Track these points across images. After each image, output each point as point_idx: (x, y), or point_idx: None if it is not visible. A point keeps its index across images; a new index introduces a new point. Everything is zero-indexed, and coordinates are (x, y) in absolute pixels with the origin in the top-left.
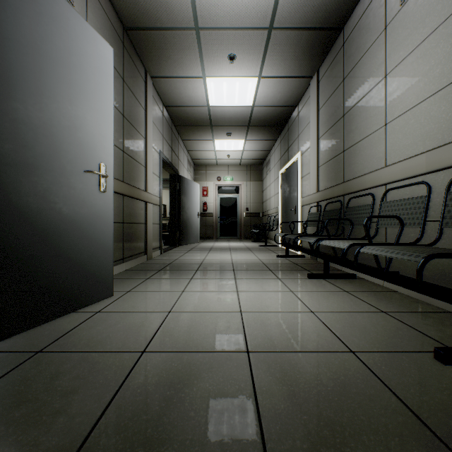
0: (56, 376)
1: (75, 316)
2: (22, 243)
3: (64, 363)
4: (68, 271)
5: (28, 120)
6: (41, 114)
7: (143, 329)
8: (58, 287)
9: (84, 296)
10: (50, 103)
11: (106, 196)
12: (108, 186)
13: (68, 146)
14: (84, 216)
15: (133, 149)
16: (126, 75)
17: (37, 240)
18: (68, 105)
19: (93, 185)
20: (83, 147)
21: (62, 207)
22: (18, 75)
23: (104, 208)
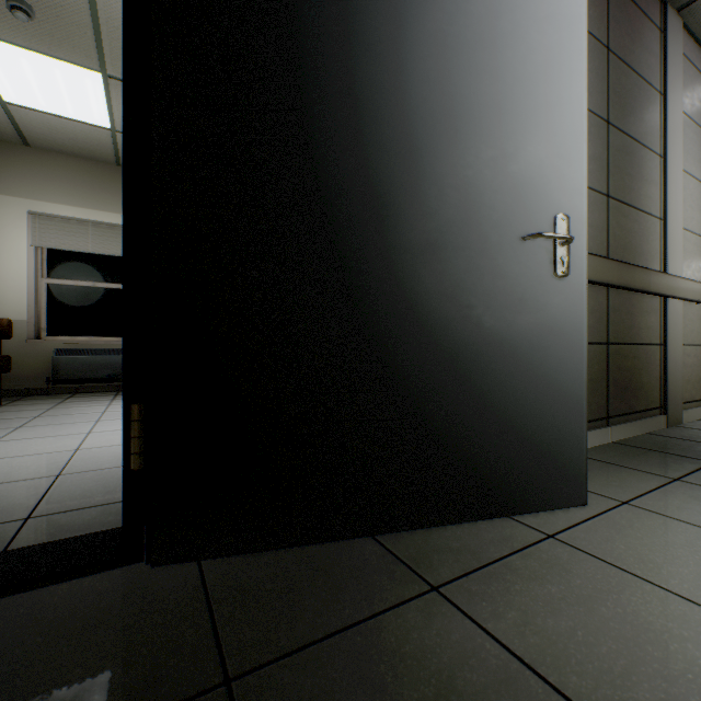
0: (444, 692)
1: (505, 527)
2: (421, 378)
3: (466, 660)
4: (492, 436)
5: (429, 169)
6: (447, 152)
7: (686, 675)
8: (474, 462)
9: (521, 492)
10: (462, 126)
11: (567, 285)
12: (572, 262)
13: (491, 197)
14: (521, 330)
15: (630, 186)
16: (612, 36)
17: (442, 374)
18: (492, 118)
19: (540, 265)
20: (520, 191)
21: (481, 314)
22: (415, 98)
23: (564, 312)
